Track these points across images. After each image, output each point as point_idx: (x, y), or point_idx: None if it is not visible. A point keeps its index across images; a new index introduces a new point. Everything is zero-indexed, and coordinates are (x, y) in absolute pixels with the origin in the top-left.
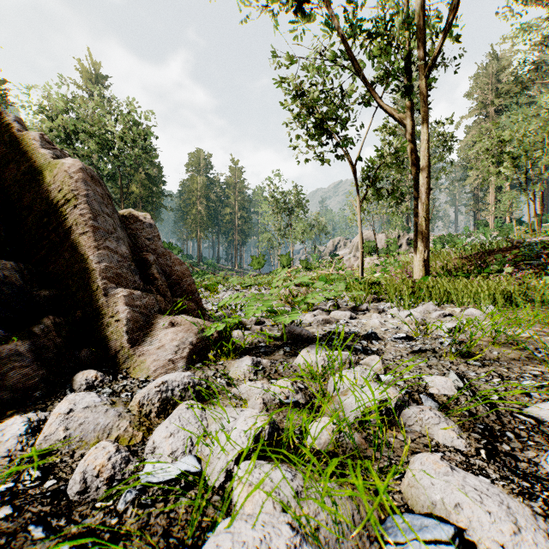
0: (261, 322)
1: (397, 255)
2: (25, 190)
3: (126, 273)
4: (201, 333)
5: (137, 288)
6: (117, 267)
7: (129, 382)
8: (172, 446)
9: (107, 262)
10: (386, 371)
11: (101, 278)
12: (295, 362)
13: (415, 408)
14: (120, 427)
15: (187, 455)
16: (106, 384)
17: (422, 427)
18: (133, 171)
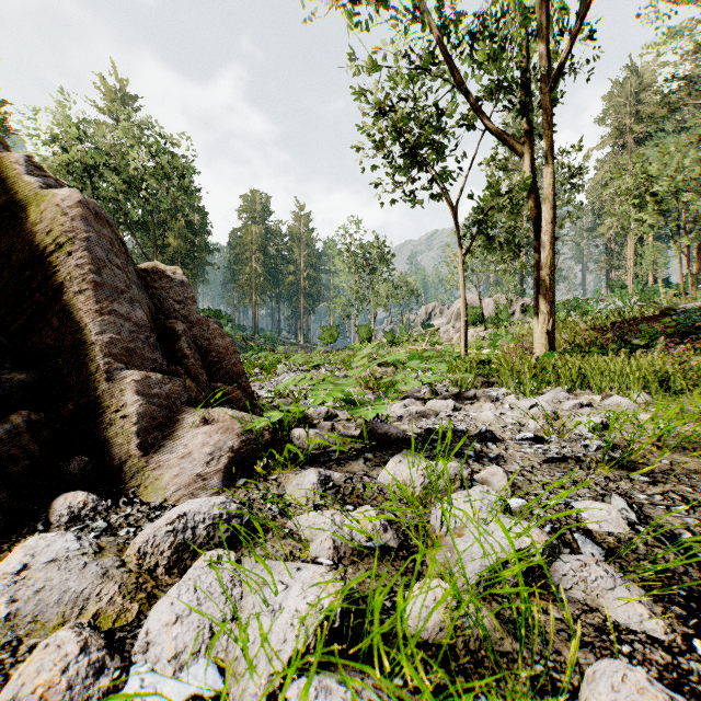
0: (332, 416)
1: (509, 325)
2: (3, 233)
3: (142, 348)
4: (246, 433)
5: (158, 370)
6: (128, 339)
7: (136, 509)
8: (177, 642)
9: (113, 333)
10: (514, 490)
11: (103, 355)
12: (381, 477)
13: (573, 561)
14: (102, 596)
15: (202, 657)
16: (100, 514)
17: (587, 594)
18: (169, 217)
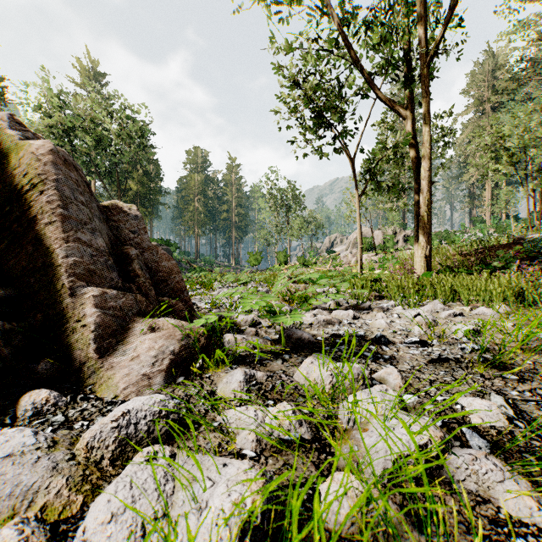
0: (256, 323)
1: (395, 251)
2: None
3: (101, 269)
4: (185, 339)
5: (114, 287)
6: (90, 262)
7: (91, 404)
8: (110, 541)
9: (77, 257)
10: (406, 387)
11: (68, 275)
12: (296, 375)
13: (465, 455)
14: (50, 489)
15: None
16: (60, 409)
17: (479, 485)
18: (131, 168)
